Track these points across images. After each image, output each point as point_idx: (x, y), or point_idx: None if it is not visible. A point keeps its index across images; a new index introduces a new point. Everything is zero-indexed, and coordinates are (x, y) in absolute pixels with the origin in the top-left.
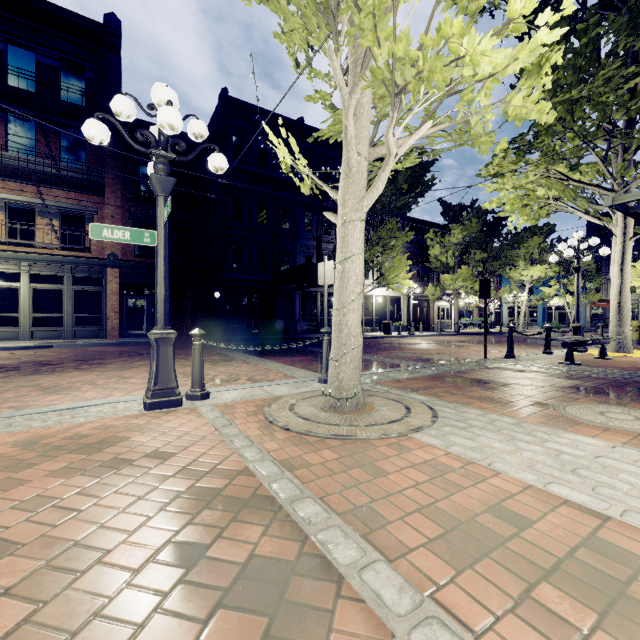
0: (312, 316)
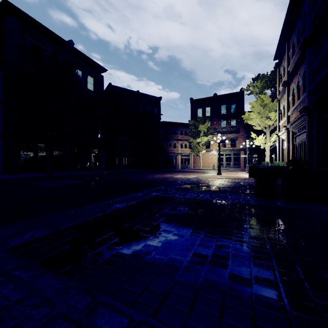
0: None
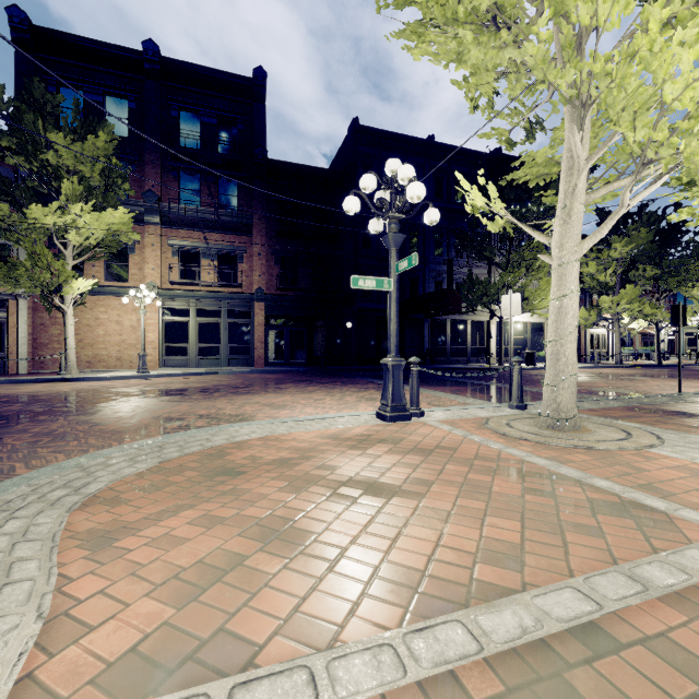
0: (442, 345)
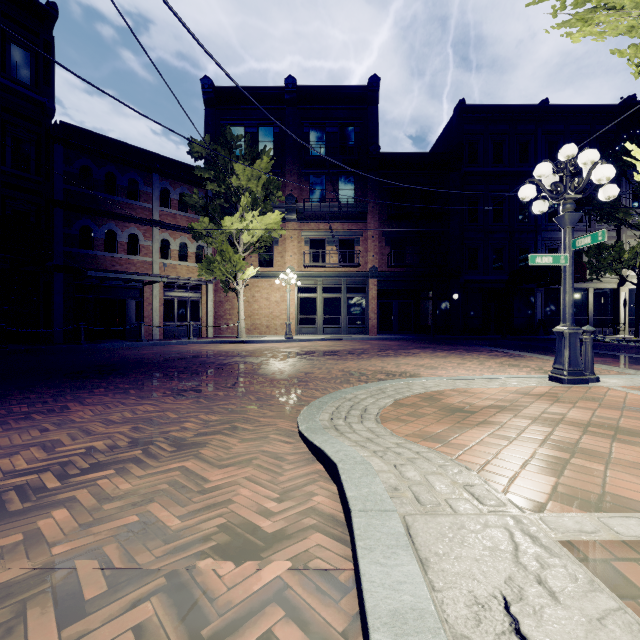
0: (557, 315)
